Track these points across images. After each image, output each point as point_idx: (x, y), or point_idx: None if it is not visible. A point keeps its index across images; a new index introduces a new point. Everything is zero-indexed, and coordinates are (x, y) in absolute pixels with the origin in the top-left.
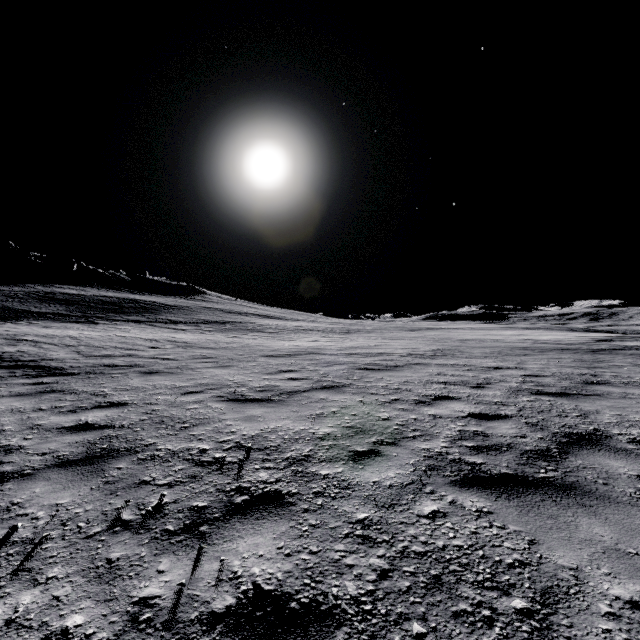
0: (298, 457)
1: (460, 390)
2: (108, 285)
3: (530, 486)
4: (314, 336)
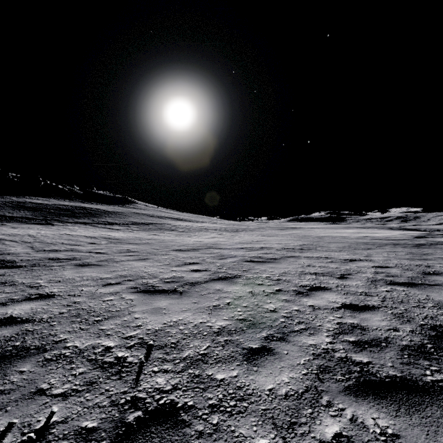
0: (195, 356)
1: (329, 281)
2: (65, 197)
3: (424, 394)
4: (212, 234)
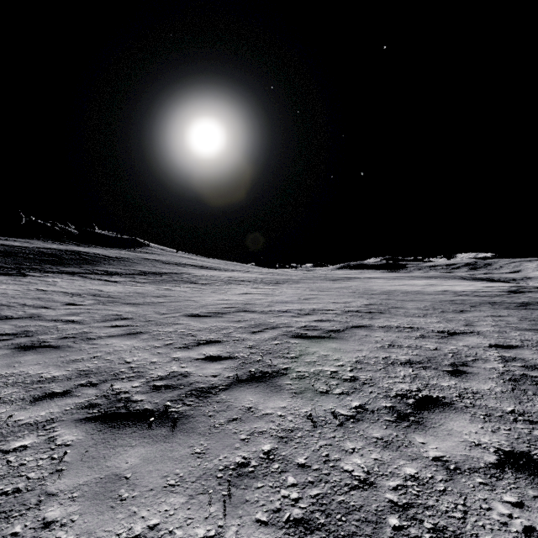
0: None
1: (439, 381)
2: (55, 238)
3: None
4: (245, 287)
